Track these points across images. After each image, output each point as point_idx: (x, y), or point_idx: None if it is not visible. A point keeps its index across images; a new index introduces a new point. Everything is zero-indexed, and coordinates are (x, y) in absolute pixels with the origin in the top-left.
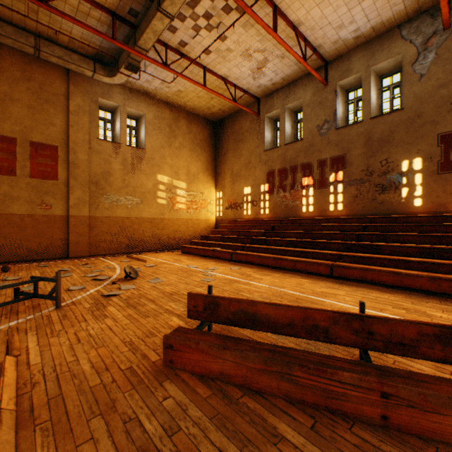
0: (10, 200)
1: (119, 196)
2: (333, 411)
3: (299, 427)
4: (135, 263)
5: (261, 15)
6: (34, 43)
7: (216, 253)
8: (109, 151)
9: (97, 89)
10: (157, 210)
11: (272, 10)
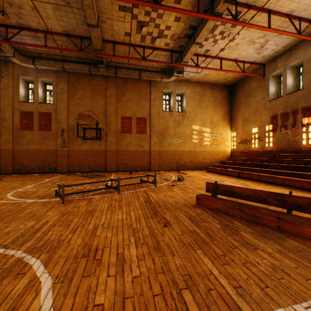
0: (130, 144)
1: (172, 139)
2: (258, 223)
3: (242, 223)
4: (181, 174)
5: (259, 19)
6: (138, 74)
7: (228, 172)
8: (167, 116)
9: (162, 85)
10: (192, 146)
11: (267, 13)
